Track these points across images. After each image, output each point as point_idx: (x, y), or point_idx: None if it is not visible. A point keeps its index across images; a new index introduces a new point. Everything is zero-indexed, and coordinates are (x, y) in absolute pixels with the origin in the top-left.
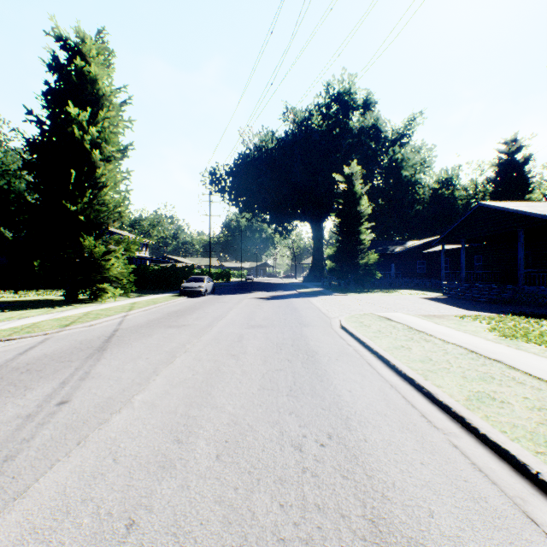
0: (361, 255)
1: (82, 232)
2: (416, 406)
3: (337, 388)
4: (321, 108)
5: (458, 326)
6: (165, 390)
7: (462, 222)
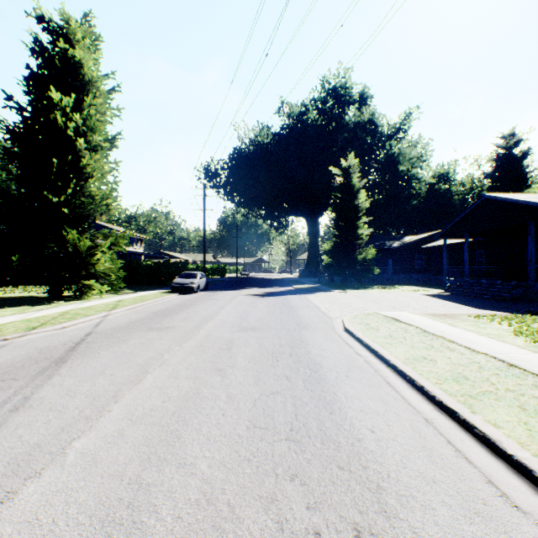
0: (359, 251)
1: (65, 225)
2: (474, 461)
3: (354, 425)
4: (317, 103)
5: (477, 329)
6: (119, 429)
7: (466, 215)
